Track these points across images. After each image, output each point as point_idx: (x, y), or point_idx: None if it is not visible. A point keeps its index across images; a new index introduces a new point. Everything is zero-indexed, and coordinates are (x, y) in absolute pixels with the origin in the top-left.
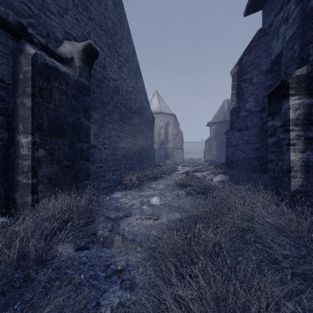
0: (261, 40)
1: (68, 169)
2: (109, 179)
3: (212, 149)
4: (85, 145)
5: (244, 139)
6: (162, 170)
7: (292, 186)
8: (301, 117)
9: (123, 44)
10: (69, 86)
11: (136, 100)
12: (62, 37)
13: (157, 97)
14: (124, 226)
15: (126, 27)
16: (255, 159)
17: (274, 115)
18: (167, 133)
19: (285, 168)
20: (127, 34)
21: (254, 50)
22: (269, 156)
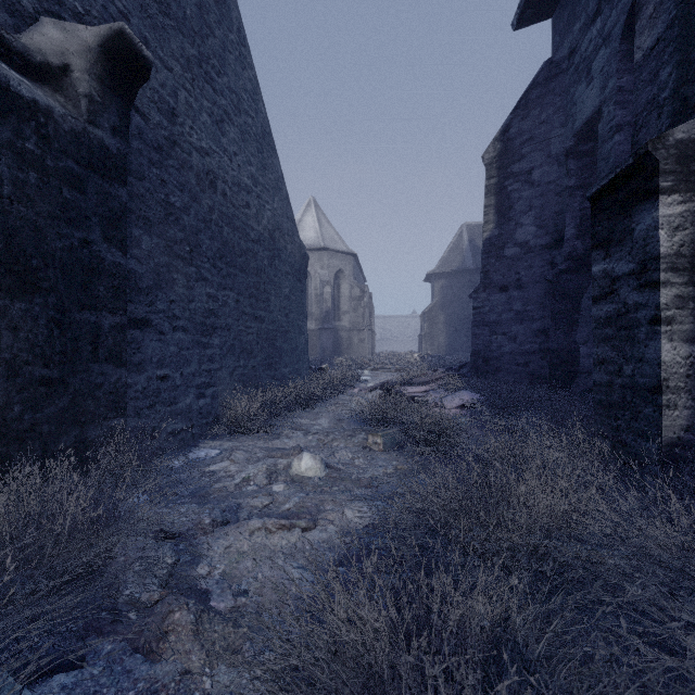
0: (551, 85)
1: (49, 389)
2: (187, 408)
3: (438, 333)
4: (109, 319)
5: (513, 309)
6: (326, 381)
7: (665, 429)
8: (688, 249)
9: (229, 66)
10: (53, 145)
11: (263, 209)
12: (34, 6)
13: (316, 213)
14: (214, 558)
15: (235, 25)
16: (538, 355)
17: (611, 247)
18: (337, 296)
19: (646, 383)
20: (238, 44)
21: (536, 108)
22: (596, 350)
